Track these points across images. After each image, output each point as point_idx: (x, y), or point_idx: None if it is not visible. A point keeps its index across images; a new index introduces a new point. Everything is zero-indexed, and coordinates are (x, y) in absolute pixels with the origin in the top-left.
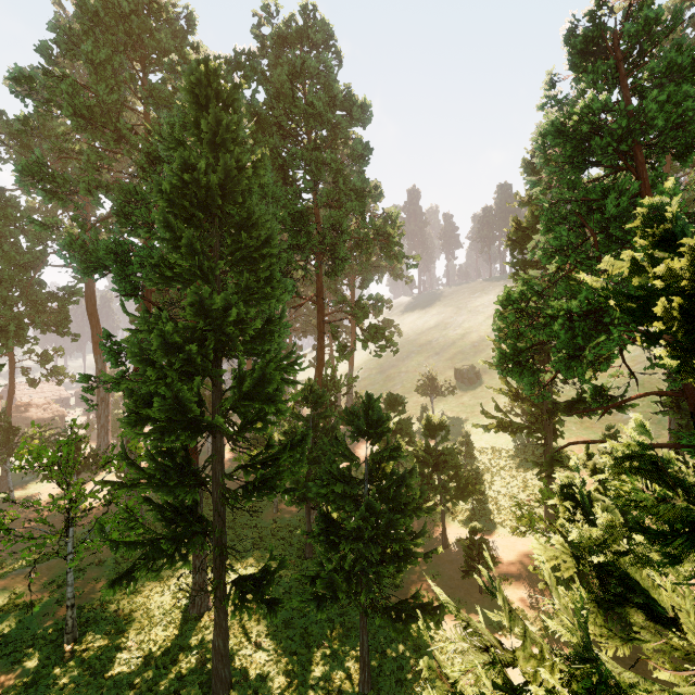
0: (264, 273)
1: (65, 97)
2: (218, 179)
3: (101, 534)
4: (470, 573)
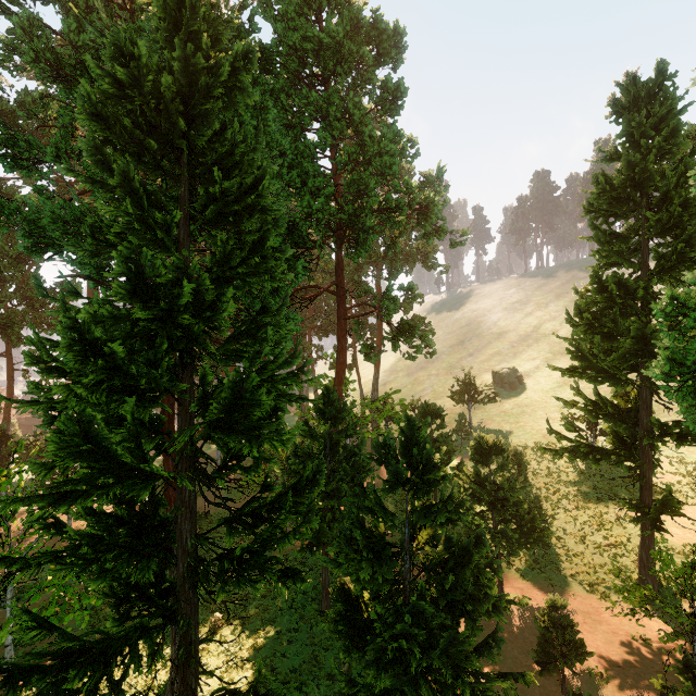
0: (251, 234)
1: (19, 32)
2: (177, 85)
3: None
4: (550, 668)
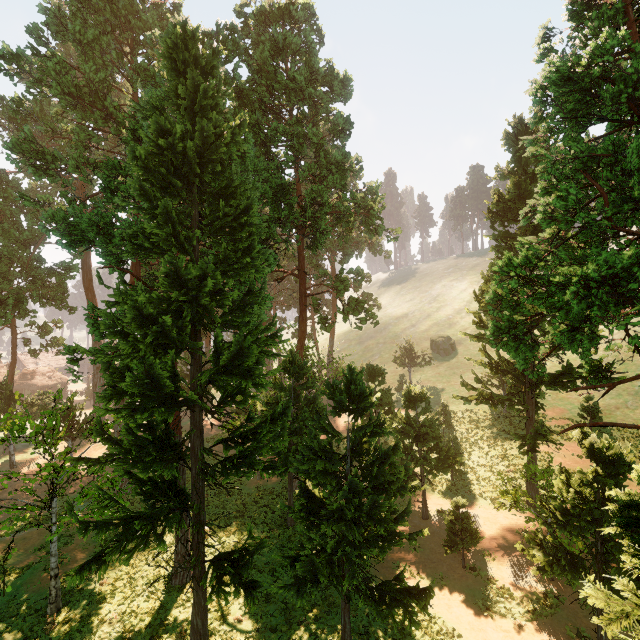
0: (243, 242)
1: (52, 74)
2: (195, 146)
3: (71, 515)
4: (453, 549)
